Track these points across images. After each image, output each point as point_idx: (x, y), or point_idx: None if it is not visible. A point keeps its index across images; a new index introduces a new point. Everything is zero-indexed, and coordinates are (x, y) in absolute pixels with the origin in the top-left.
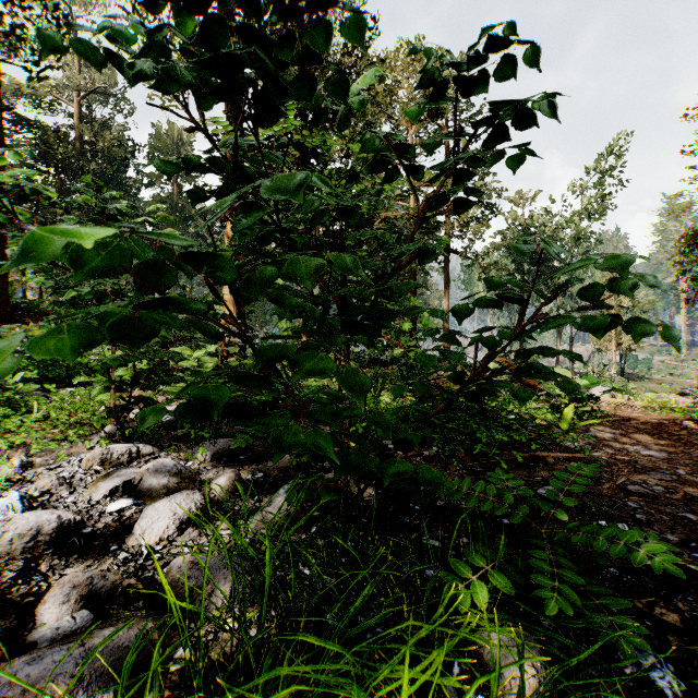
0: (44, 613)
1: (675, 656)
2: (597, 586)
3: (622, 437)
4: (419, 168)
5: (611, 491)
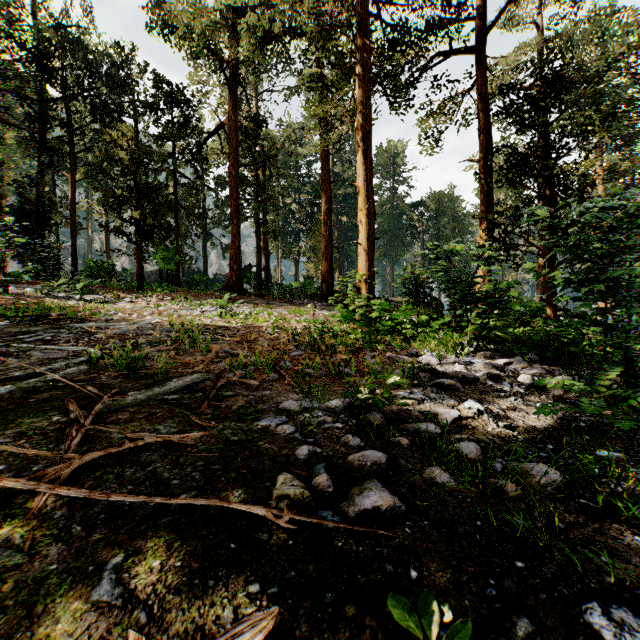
0: (522, 380)
1: None
2: None
3: None
4: None
5: None
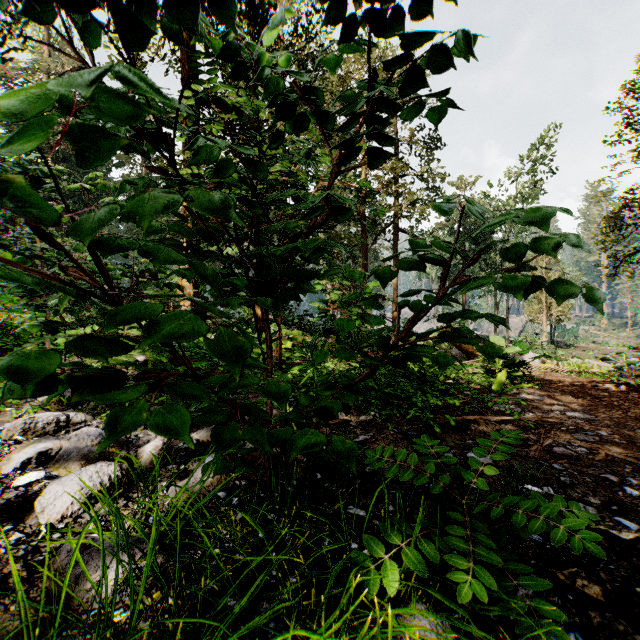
0: None
1: (597, 634)
2: (516, 563)
3: (550, 400)
4: (331, 117)
5: (538, 453)
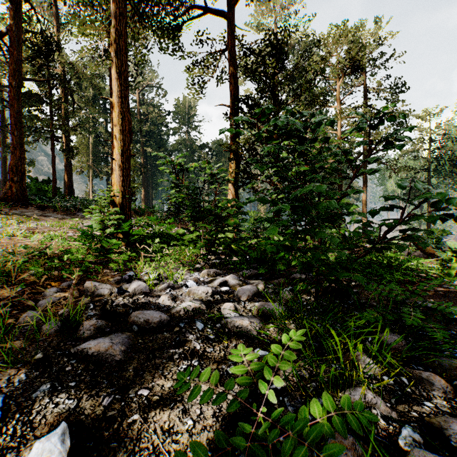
0: (224, 311)
1: None
2: (432, 322)
3: None
4: (354, 160)
5: None
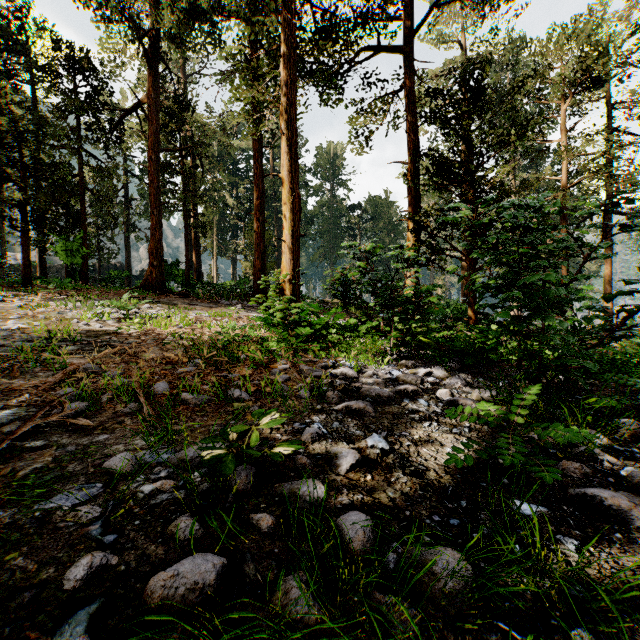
0: (441, 395)
1: None
2: None
3: None
4: (584, 245)
5: None
